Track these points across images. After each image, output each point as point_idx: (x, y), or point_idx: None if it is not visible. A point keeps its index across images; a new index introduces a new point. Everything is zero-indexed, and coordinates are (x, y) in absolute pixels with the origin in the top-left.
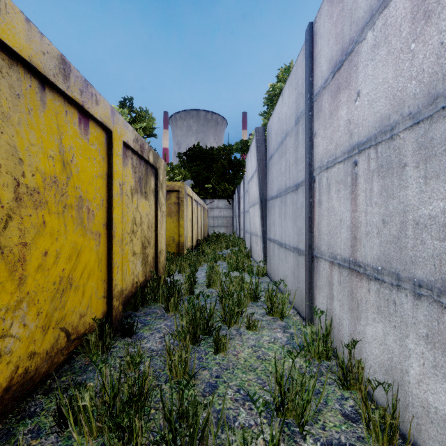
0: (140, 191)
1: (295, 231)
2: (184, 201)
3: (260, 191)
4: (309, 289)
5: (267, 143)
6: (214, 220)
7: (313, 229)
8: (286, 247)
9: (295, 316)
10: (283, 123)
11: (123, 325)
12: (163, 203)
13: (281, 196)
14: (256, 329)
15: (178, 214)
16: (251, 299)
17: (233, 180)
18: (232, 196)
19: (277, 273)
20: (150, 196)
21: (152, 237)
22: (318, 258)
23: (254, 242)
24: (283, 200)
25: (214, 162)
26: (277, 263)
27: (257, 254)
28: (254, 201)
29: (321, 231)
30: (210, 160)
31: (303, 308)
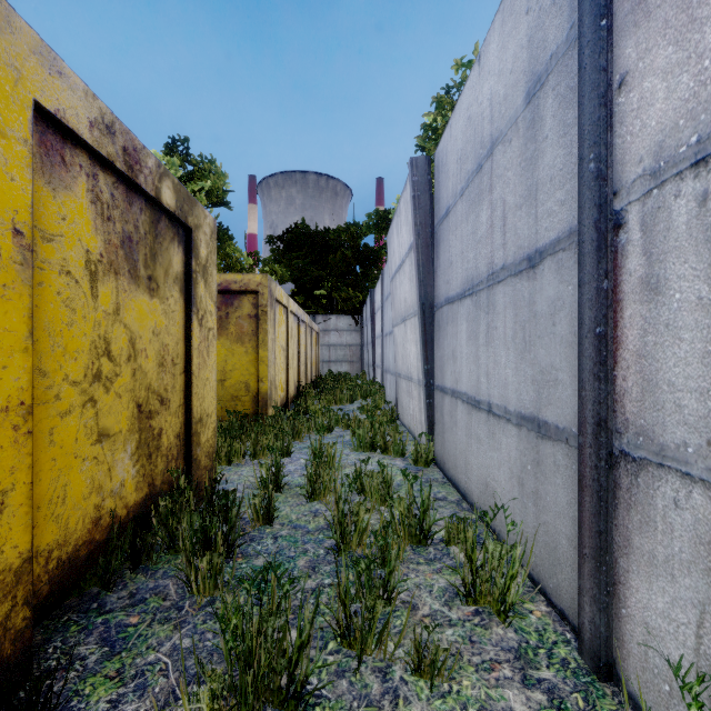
0: (129, 273)
1: (525, 375)
2: (268, 312)
3: (420, 288)
4: (598, 552)
5: (436, 189)
6: (331, 351)
7: (611, 371)
8: (494, 410)
9: (533, 603)
10: (482, 123)
11: (8, 693)
12: (209, 311)
13: (477, 293)
14: (440, 676)
15: (255, 338)
16: (412, 538)
17: (362, 282)
18: (360, 311)
19: (462, 465)
20: (170, 291)
21: (177, 388)
22: (644, 463)
23: (403, 392)
24: (482, 301)
25: (331, 251)
26: (464, 444)
27: (411, 415)
28: (406, 311)
29: (662, 379)
30: (323, 249)
31: (561, 586)
